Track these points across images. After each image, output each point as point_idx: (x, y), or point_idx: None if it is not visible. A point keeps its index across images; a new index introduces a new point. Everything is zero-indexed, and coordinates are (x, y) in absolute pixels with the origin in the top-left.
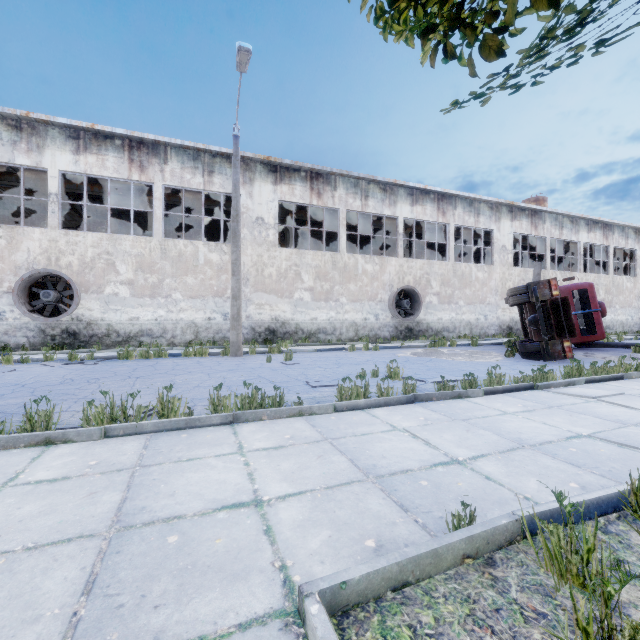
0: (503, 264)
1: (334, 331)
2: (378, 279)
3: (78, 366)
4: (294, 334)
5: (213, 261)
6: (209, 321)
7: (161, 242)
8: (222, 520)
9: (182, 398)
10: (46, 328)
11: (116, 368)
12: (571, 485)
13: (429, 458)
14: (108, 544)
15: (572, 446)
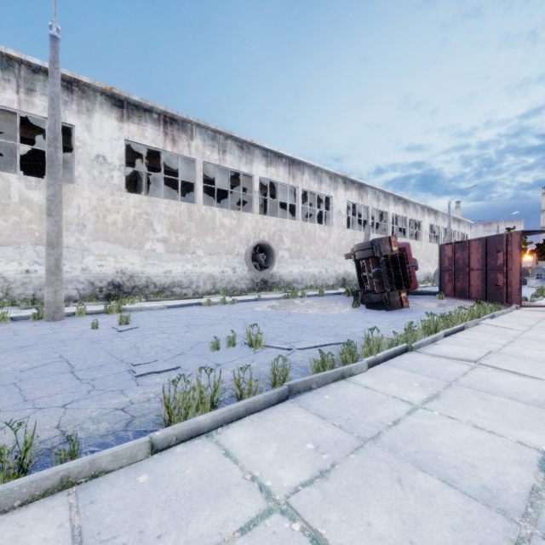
0: (339, 226)
1: (190, 284)
2: (235, 233)
3: None
4: (145, 288)
5: (33, 200)
6: (27, 274)
7: None
8: None
9: None
10: None
11: None
12: None
13: None
14: None
15: None
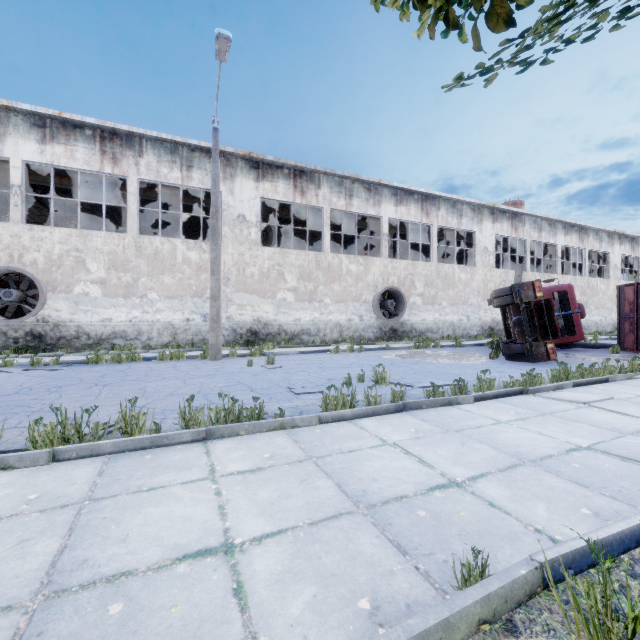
0: (485, 265)
1: (318, 332)
2: (362, 279)
3: (40, 372)
4: (277, 335)
5: (192, 260)
6: (187, 322)
7: (136, 239)
8: (182, 576)
9: (152, 409)
10: (8, 330)
11: (83, 374)
12: (583, 511)
13: (425, 480)
14: (28, 621)
15: (574, 461)
